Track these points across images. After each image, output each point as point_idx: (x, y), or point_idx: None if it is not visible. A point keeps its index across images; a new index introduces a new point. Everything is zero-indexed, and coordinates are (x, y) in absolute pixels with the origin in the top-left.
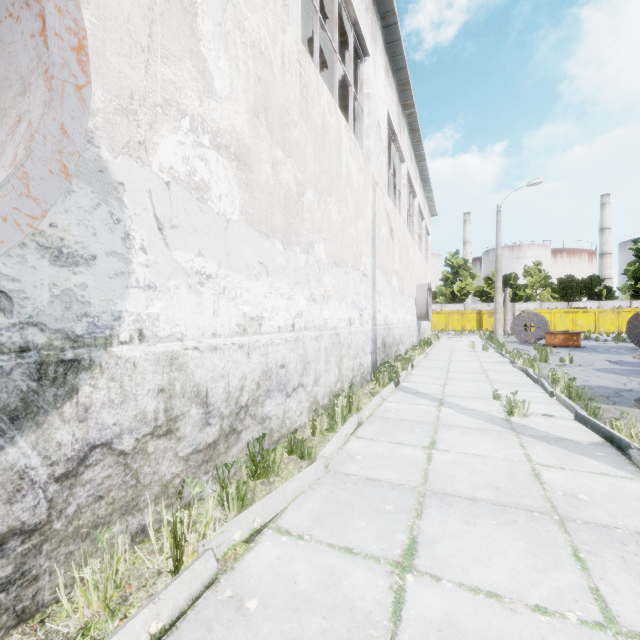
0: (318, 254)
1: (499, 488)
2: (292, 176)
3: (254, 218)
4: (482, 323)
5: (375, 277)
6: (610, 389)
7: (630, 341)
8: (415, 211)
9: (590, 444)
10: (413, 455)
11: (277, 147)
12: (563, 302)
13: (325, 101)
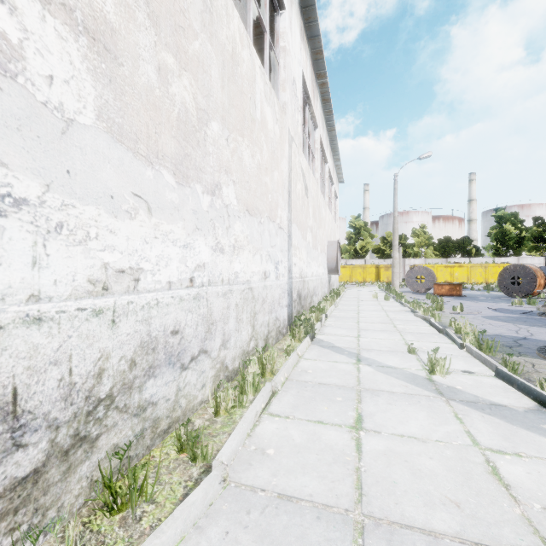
0: (227, 198)
1: (460, 505)
2: (190, 96)
3: (125, 131)
4: (380, 275)
5: (291, 231)
6: (508, 338)
7: (498, 290)
8: (326, 175)
9: (527, 411)
10: (338, 442)
11: (166, 50)
12: (443, 258)
13: (236, 27)
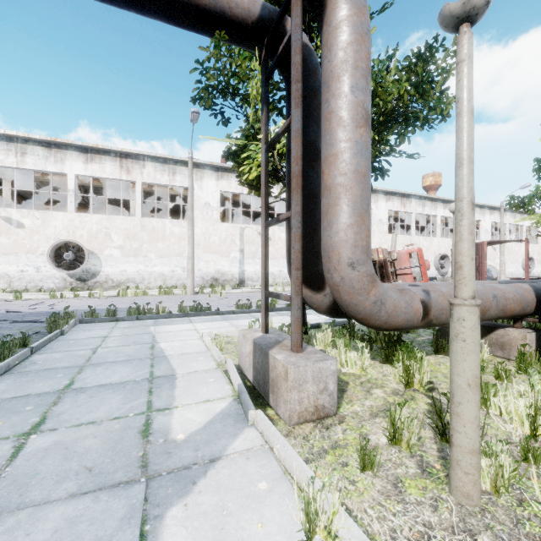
0: None
1: None
2: None
3: None
4: None
5: None
6: None
7: None
8: (523, 230)
9: None
10: None
11: None
12: None
13: None
